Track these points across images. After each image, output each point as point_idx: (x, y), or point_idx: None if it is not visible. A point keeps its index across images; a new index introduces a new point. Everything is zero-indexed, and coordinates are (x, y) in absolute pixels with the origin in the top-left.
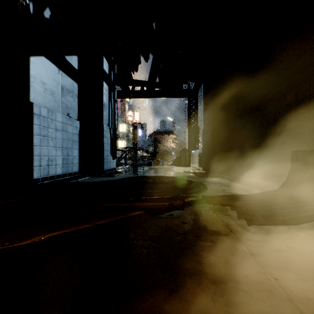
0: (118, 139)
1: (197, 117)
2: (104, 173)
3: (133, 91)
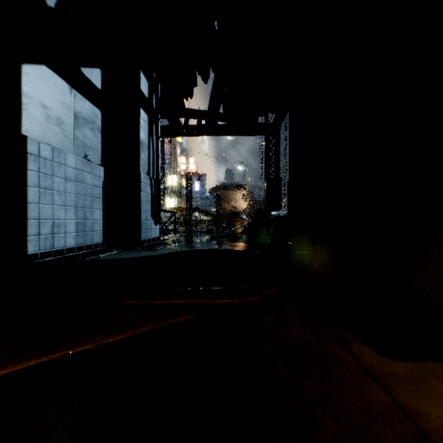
0: (166, 196)
1: (279, 163)
2: (141, 246)
3: (186, 127)
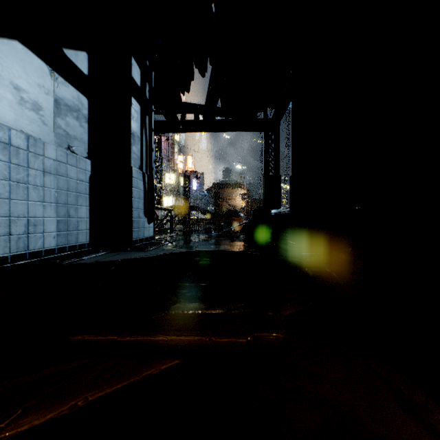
0: (163, 194)
1: (278, 160)
2: (132, 246)
3: (183, 122)
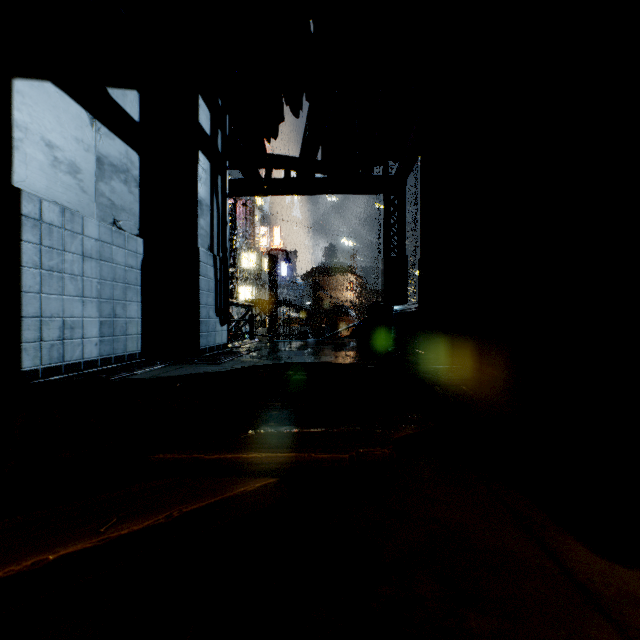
0: (239, 283)
1: (404, 234)
2: (199, 357)
3: (269, 181)
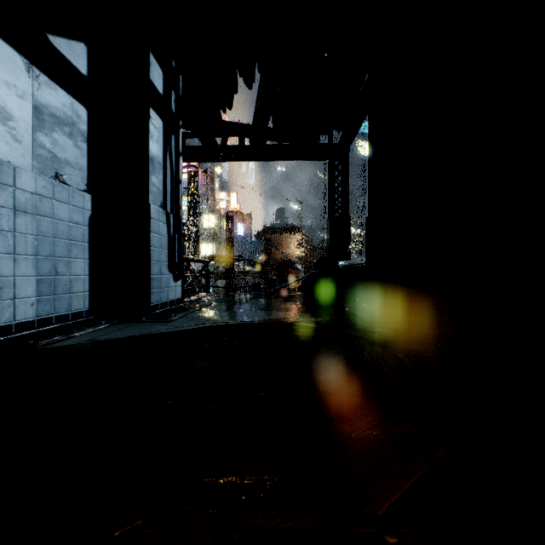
0: (201, 240)
1: (347, 197)
2: (149, 314)
3: (224, 148)
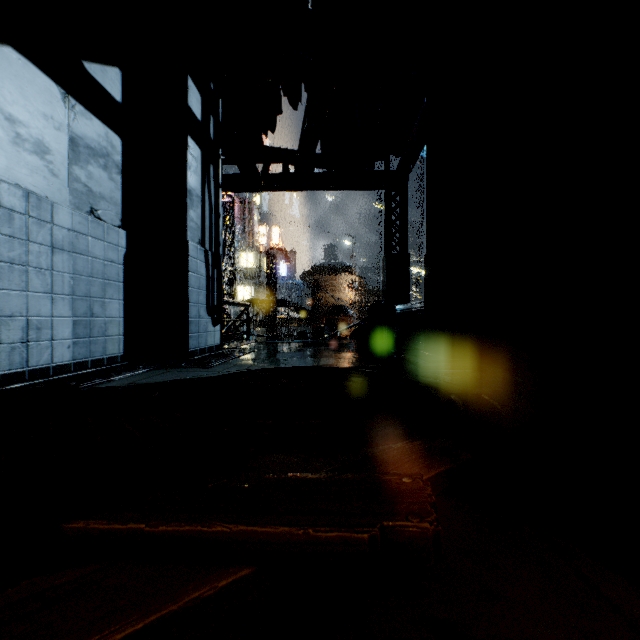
0: (237, 282)
1: (406, 231)
2: (188, 360)
3: (266, 176)
